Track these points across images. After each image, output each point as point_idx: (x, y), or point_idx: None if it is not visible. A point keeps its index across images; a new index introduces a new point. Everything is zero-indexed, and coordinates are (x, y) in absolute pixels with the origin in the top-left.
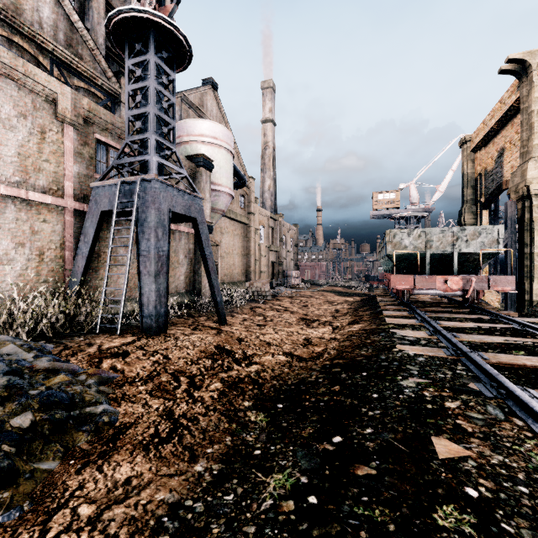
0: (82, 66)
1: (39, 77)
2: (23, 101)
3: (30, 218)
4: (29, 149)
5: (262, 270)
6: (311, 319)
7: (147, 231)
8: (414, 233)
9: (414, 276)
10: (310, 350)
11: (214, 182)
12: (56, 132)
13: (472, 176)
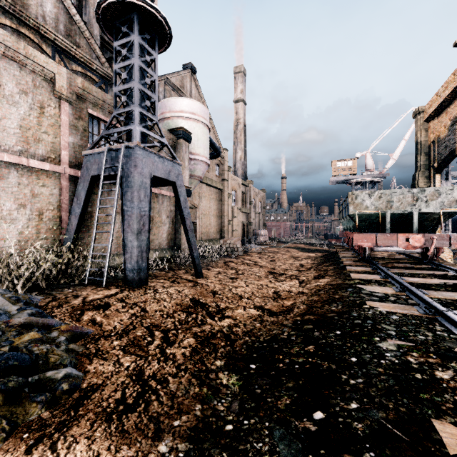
0: (80, 53)
1: (38, 59)
2: (25, 80)
3: (31, 182)
4: (30, 122)
5: (234, 229)
6: (278, 273)
7: (130, 193)
8: (375, 194)
9: (376, 234)
10: (280, 303)
11: (193, 152)
12: (54, 107)
13: (425, 144)
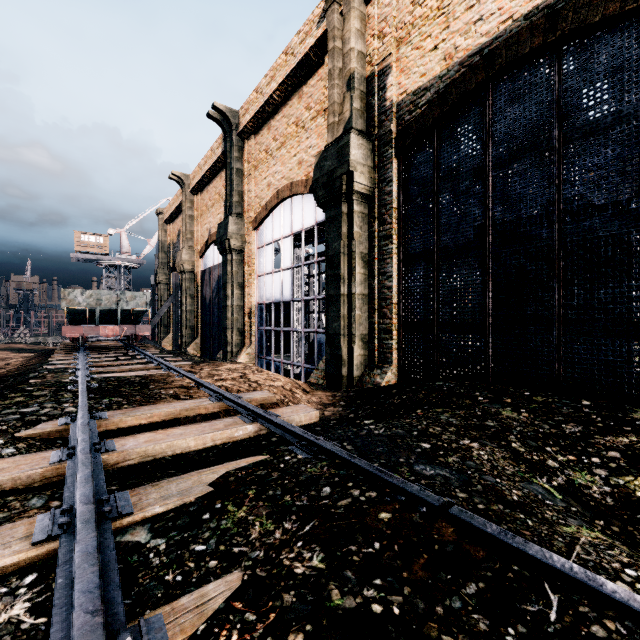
0: None
1: None
2: None
3: None
4: None
5: None
6: None
7: None
8: (87, 293)
9: (83, 326)
10: None
11: None
12: None
13: (165, 243)
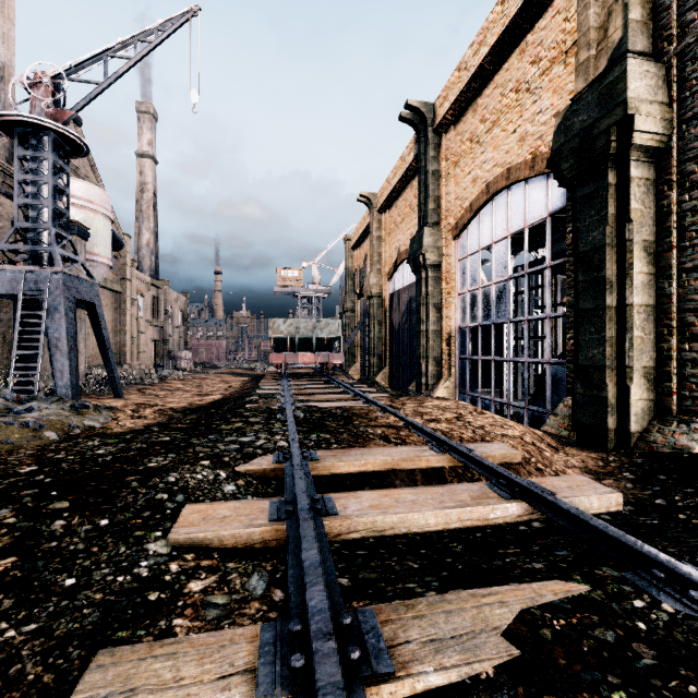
0: None
1: None
2: None
3: None
4: None
5: (141, 350)
6: (205, 394)
7: (57, 316)
8: (288, 321)
9: (285, 353)
10: (204, 402)
11: (89, 251)
12: None
13: (352, 270)
